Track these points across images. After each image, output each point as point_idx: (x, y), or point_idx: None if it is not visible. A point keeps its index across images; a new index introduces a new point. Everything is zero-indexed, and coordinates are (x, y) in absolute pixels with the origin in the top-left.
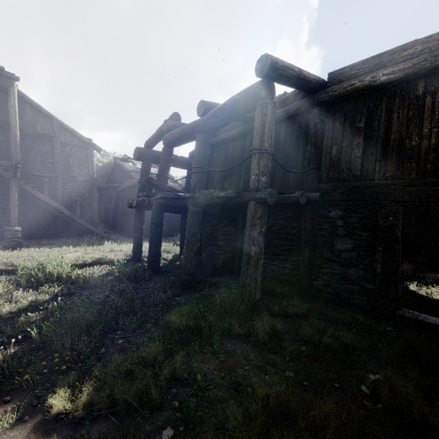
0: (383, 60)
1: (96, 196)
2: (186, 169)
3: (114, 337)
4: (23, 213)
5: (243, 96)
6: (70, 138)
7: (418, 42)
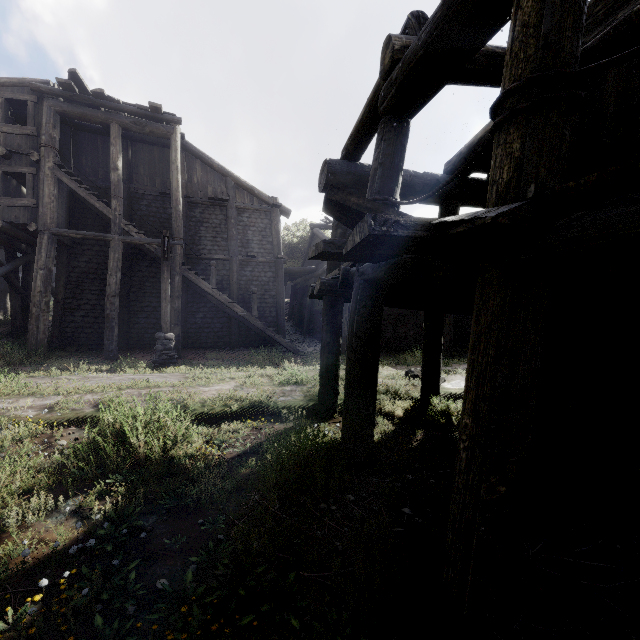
0: None
1: (283, 285)
2: (438, 203)
3: None
4: (191, 313)
5: None
6: (248, 200)
7: None
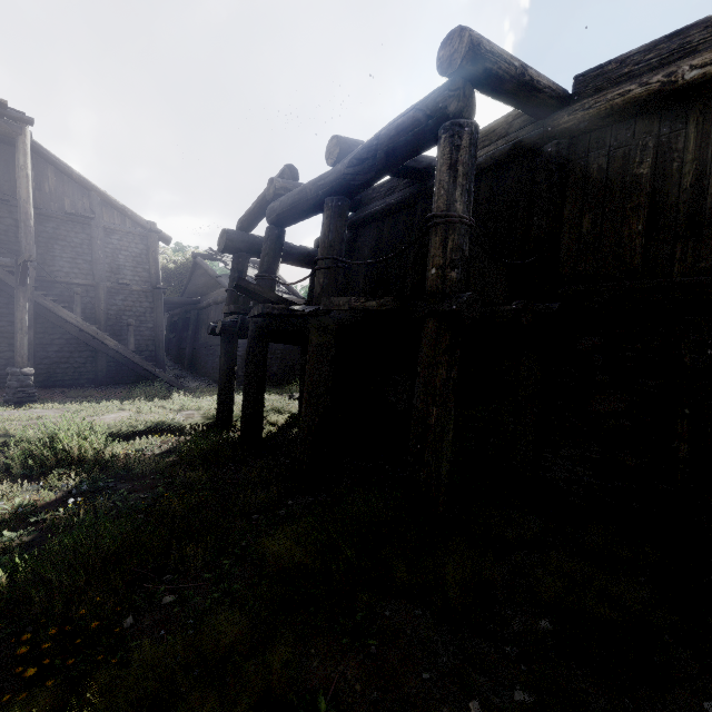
0: (689, 39)
1: (162, 317)
2: (310, 268)
3: (156, 589)
4: (42, 345)
5: (414, 116)
6: (119, 220)
7: None
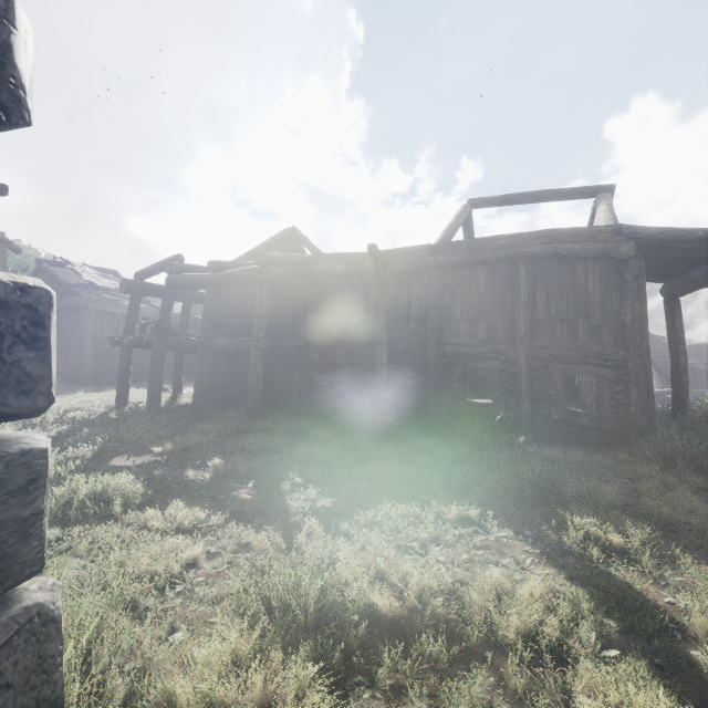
0: (340, 258)
1: None
2: (182, 301)
3: (160, 439)
4: None
5: (248, 274)
6: None
7: (356, 255)
